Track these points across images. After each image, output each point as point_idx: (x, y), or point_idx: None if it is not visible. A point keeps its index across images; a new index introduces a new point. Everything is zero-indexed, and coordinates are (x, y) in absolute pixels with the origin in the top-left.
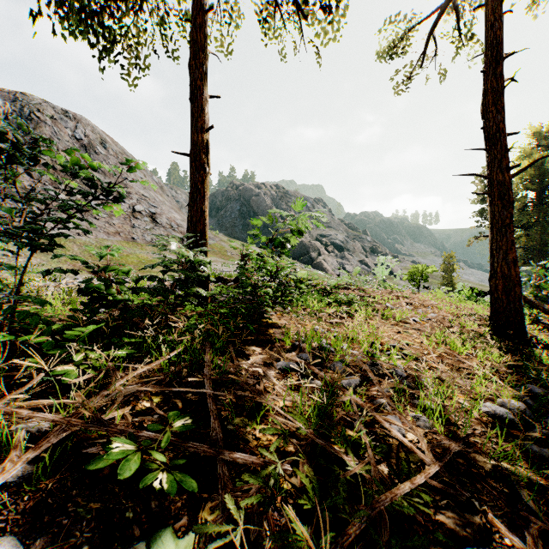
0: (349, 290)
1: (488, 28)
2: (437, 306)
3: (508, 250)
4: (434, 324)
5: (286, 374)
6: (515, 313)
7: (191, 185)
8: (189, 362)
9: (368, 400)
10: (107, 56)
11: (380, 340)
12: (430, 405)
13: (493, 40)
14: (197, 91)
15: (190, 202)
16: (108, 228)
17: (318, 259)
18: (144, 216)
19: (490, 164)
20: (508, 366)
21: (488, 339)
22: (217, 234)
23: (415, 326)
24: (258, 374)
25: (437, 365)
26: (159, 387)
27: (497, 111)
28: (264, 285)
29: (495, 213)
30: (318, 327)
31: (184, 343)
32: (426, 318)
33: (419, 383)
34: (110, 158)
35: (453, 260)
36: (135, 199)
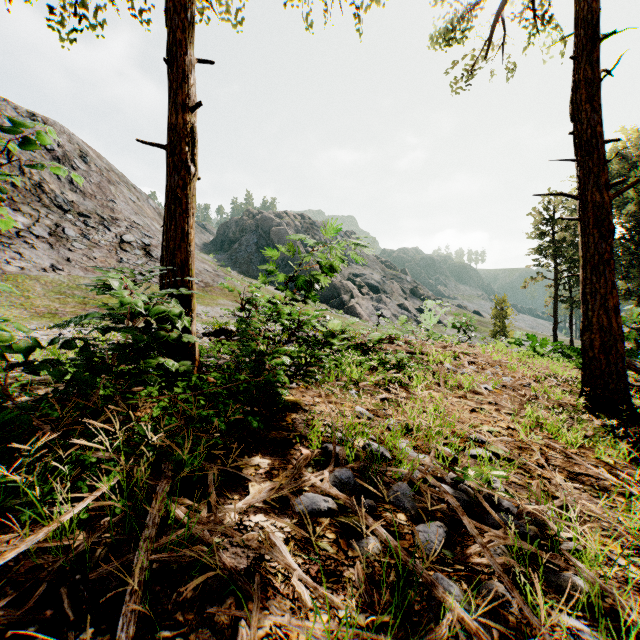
0: (394, 344)
1: (579, 1)
2: (505, 365)
3: (607, 294)
4: (512, 394)
5: (312, 525)
6: (616, 378)
7: (167, 193)
8: (121, 514)
9: (471, 584)
10: (51, 7)
11: (458, 433)
12: (599, 606)
13: (587, 16)
14: (177, 48)
15: (166, 218)
16: (86, 263)
17: (351, 303)
18: (135, 248)
19: (582, 180)
20: (634, 463)
21: (590, 416)
22: (229, 272)
23: (490, 398)
24: (257, 544)
25: (555, 480)
26: (15, 614)
27: (593, 109)
28: (276, 352)
29: (589, 245)
30: (361, 409)
31: (112, 475)
32: (499, 384)
33: (552, 535)
34: (92, 175)
35: (506, 304)
36: (124, 227)
